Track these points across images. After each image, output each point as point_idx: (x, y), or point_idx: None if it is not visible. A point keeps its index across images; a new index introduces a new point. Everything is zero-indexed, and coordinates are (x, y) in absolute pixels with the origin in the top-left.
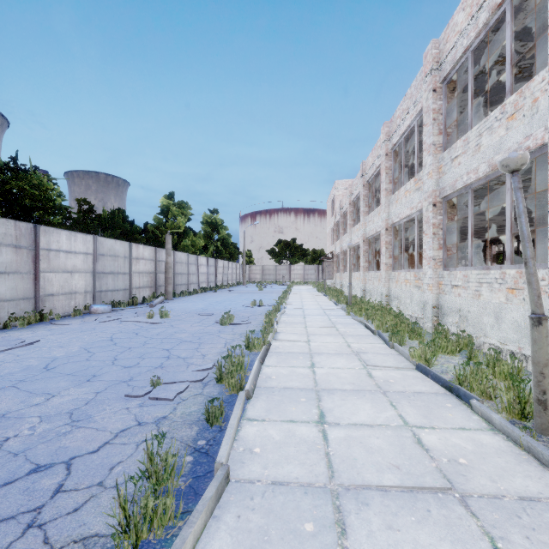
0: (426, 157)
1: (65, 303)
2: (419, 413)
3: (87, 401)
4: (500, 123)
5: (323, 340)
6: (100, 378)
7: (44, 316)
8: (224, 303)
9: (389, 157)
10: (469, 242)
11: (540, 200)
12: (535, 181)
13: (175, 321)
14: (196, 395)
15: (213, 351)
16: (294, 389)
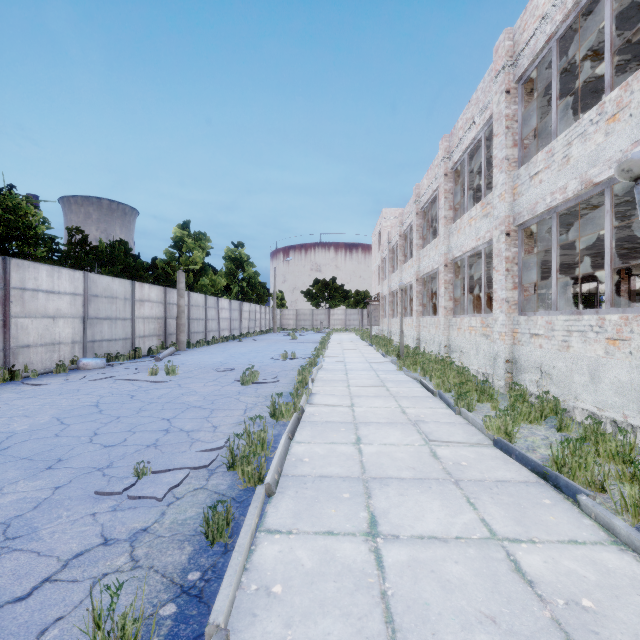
0: (497, 175)
1: (46, 356)
2: (508, 516)
3: (37, 503)
4: (597, 128)
5: (371, 403)
6: (67, 464)
7: (15, 373)
8: (248, 355)
9: (448, 178)
10: (554, 280)
11: (633, 230)
12: (632, 205)
13: (184, 379)
14: (197, 491)
15: (228, 420)
16: (334, 477)
